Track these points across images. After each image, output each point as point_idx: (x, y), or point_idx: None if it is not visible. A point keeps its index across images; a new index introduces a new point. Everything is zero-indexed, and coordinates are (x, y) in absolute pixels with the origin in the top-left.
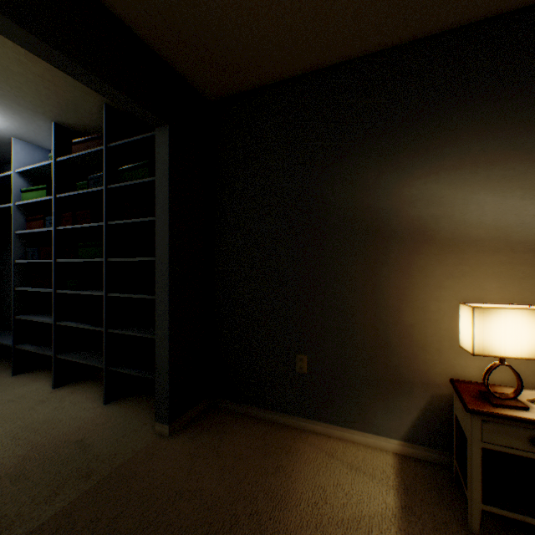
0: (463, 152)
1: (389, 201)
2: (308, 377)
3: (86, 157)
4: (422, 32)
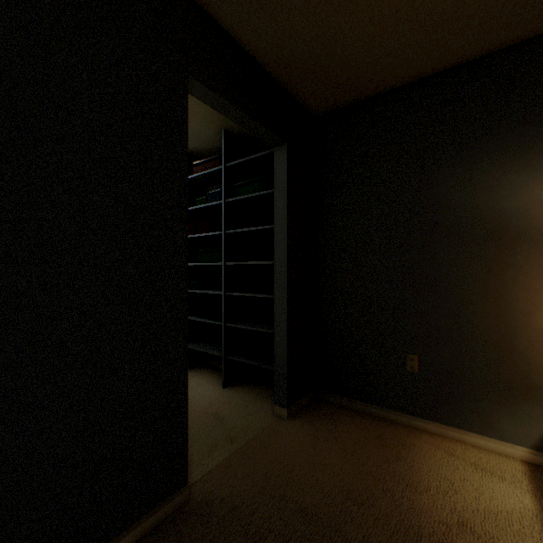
0: None
1: (515, 201)
2: (419, 377)
3: (204, 176)
4: None
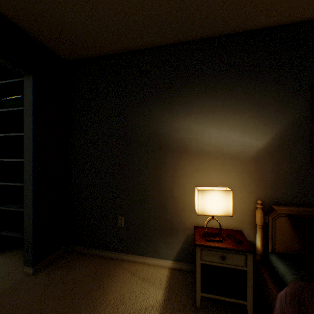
0: (202, 105)
1: (167, 129)
2: (124, 229)
3: None
4: (182, 39)
